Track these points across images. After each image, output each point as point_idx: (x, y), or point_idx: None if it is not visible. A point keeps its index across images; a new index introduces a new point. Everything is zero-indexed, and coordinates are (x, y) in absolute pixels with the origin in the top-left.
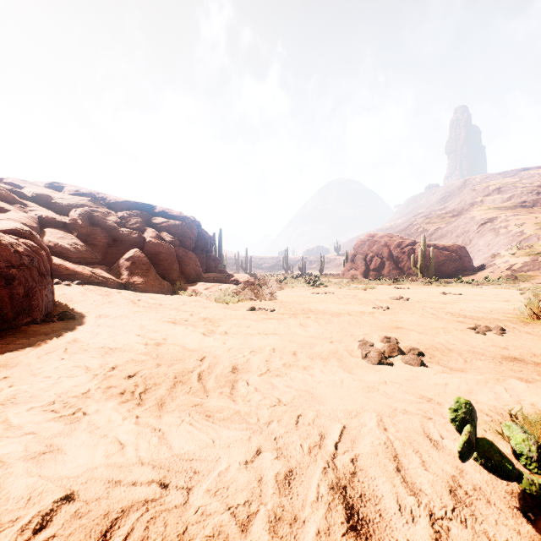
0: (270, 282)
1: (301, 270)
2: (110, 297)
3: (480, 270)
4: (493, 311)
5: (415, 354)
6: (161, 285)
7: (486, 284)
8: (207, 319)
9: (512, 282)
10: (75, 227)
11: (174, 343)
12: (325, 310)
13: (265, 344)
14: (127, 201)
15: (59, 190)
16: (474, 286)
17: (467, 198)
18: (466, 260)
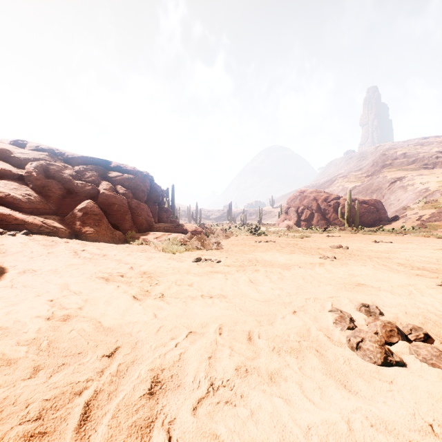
0: (217, 231)
1: (242, 220)
2: (53, 247)
3: (394, 221)
4: (441, 261)
5: (420, 337)
6: (112, 234)
7: (404, 232)
8: (147, 273)
9: (425, 231)
10: (30, 179)
11: (88, 316)
12: (273, 261)
13: (209, 316)
14: (84, 156)
15: (23, 147)
16: (397, 235)
17: (379, 161)
18: (382, 212)
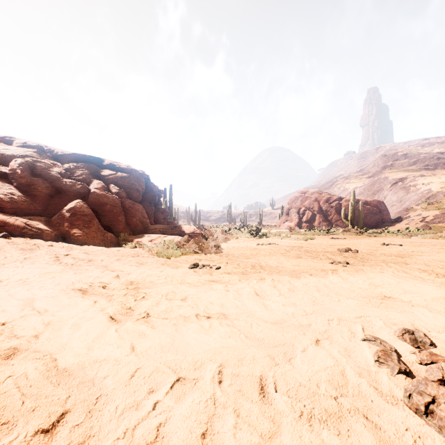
0: (216, 233)
1: (242, 222)
2: (33, 251)
3: (397, 222)
4: None
5: None
6: (103, 237)
7: (409, 234)
8: (134, 283)
9: (431, 233)
10: (14, 177)
11: (41, 350)
12: (279, 267)
13: (206, 347)
14: (74, 153)
15: (11, 144)
16: (404, 237)
17: (380, 162)
18: (385, 213)
